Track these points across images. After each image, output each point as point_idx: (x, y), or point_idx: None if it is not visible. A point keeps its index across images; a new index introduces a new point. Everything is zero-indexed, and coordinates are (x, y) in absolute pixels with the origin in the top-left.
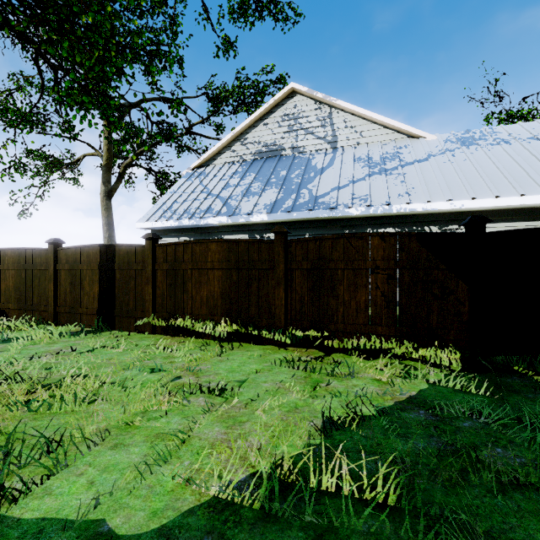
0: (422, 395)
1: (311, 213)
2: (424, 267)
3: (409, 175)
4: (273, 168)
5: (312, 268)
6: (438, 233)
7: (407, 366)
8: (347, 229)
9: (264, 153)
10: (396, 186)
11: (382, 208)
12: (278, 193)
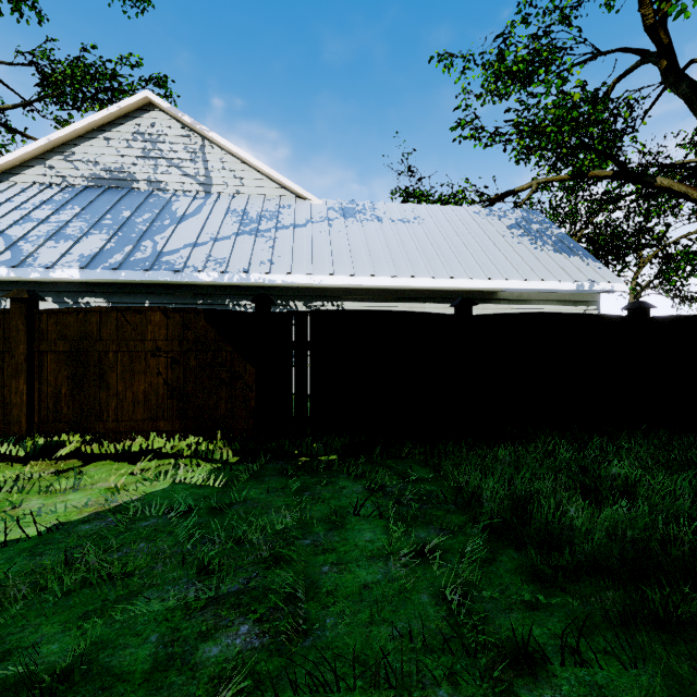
0: (143, 498)
1: (148, 274)
2: (212, 349)
3: (281, 240)
4: (113, 204)
5: (73, 350)
6: (226, 311)
7: (161, 466)
8: (201, 299)
9: (105, 181)
10: (263, 251)
11: (239, 276)
12: (106, 241)
